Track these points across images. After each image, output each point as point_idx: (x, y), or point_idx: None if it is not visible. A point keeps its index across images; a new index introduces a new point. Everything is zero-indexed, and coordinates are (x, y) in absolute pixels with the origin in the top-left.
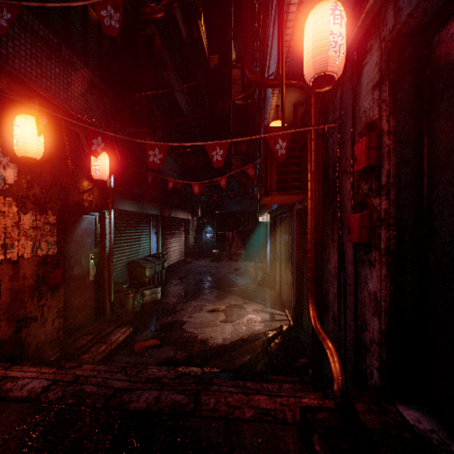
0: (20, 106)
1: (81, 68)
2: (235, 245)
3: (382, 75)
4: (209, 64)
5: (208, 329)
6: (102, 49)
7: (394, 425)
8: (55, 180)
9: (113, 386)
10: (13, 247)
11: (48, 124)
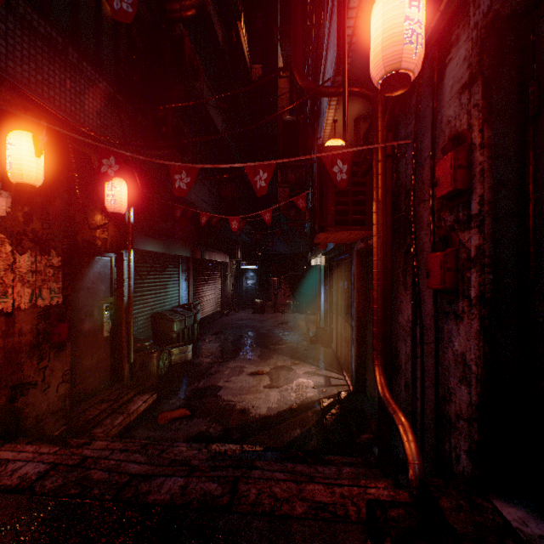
0: (16, 121)
1: (93, 75)
2: (282, 293)
3: (473, 72)
4: (251, 75)
5: (250, 396)
6: (119, 53)
7: (491, 529)
8: (60, 213)
9: (129, 470)
10: (6, 296)
11: (48, 141)
